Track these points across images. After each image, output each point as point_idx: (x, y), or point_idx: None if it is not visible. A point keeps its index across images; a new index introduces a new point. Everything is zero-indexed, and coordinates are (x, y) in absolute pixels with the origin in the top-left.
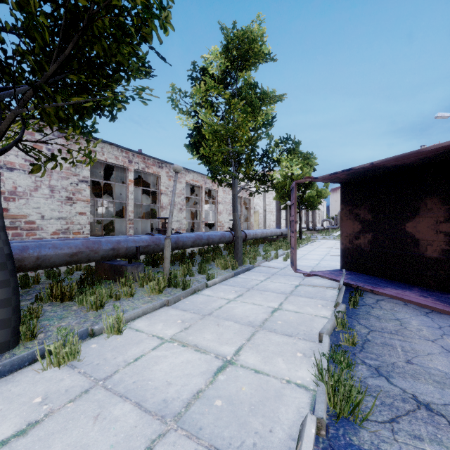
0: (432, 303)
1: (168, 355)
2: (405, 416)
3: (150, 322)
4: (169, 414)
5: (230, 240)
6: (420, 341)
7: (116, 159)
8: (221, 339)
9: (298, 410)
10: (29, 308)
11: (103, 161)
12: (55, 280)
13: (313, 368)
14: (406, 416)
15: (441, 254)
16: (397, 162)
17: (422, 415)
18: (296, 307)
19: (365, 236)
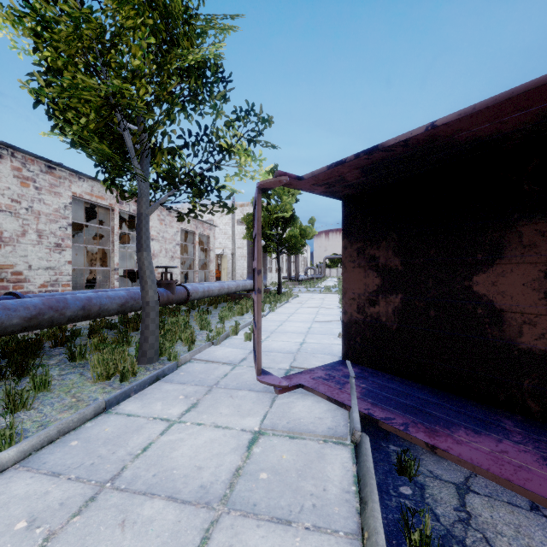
0: None
1: None
2: None
3: None
4: None
5: None
6: None
7: None
8: None
9: None
10: None
11: None
12: None
13: None
14: None
15: None
16: (488, 126)
17: None
18: None
19: (388, 300)
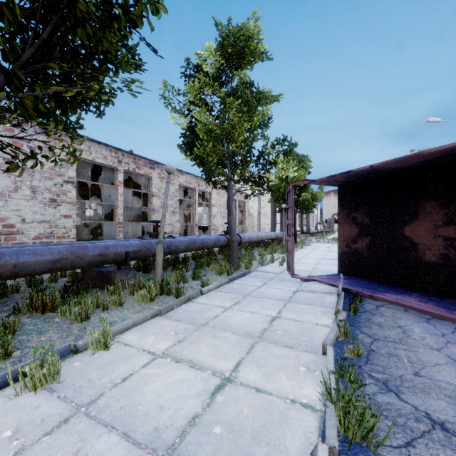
0: (432, 309)
1: (160, 373)
2: (421, 439)
3: (141, 335)
4: (161, 446)
5: (225, 244)
6: (425, 350)
7: (104, 159)
8: (218, 353)
9: (306, 436)
10: (5, 321)
11: (91, 161)
12: (36, 290)
13: (318, 384)
14: (422, 439)
15: (439, 259)
16: (397, 165)
17: (438, 437)
18: (295, 315)
19: (362, 240)
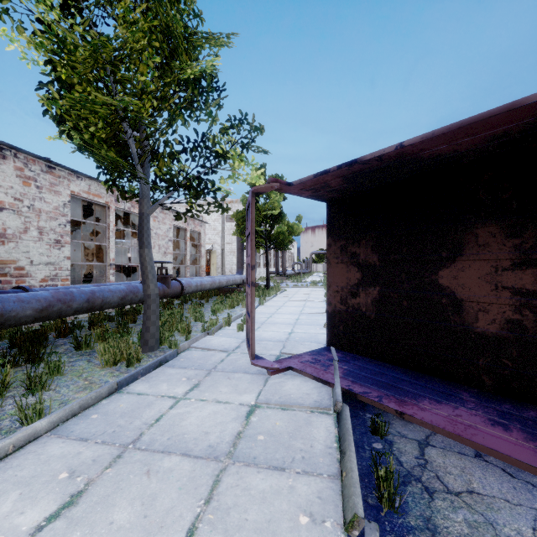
0: None
1: None
2: None
3: None
4: None
5: None
6: None
7: None
8: None
9: None
10: None
11: None
12: None
13: None
14: None
15: (504, 329)
16: (446, 147)
17: None
18: None
19: (367, 292)
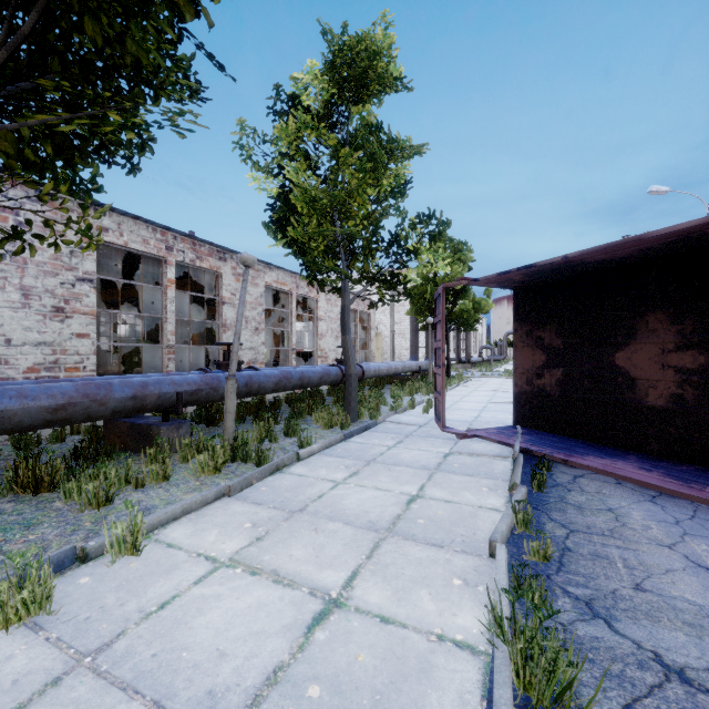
0: (660, 480)
1: (223, 594)
2: (648, 698)
3: (196, 528)
4: None
5: (337, 380)
6: (650, 548)
7: (144, 244)
8: (320, 557)
9: (461, 699)
10: None
11: (122, 246)
12: (24, 455)
13: (482, 607)
14: (650, 698)
15: (669, 402)
16: (604, 256)
17: (676, 695)
18: (447, 493)
19: (552, 373)
